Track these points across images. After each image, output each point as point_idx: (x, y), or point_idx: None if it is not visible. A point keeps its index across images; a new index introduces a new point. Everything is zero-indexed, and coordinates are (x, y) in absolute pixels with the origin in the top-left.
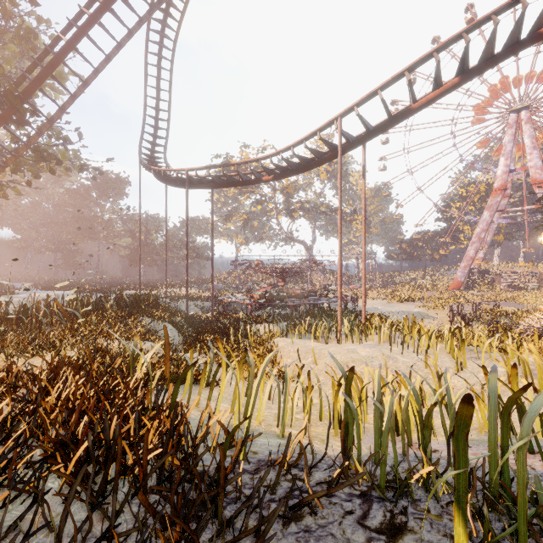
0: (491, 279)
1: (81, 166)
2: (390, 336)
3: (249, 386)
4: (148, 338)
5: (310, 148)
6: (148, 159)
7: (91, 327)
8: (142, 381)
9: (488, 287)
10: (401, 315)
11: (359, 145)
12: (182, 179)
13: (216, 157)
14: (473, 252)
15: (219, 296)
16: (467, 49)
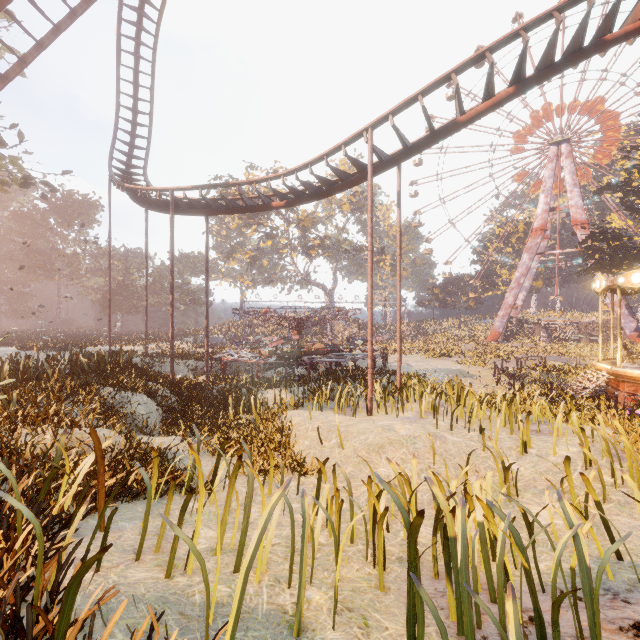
0: (531, 329)
1: (24, 179)
2: (436, 408)
3: (245, 515)
4: (103, 424)
5: (333, 167)
6: (121, 175)
7: (9, 411)
8: (74, 505)
9: (528, 338)
10: (439, 373)
11: (394, 165)
12: (166, 201)
13: (215, 179)
14: (512, 299)
15: (217, 353)
16: (525, 51)
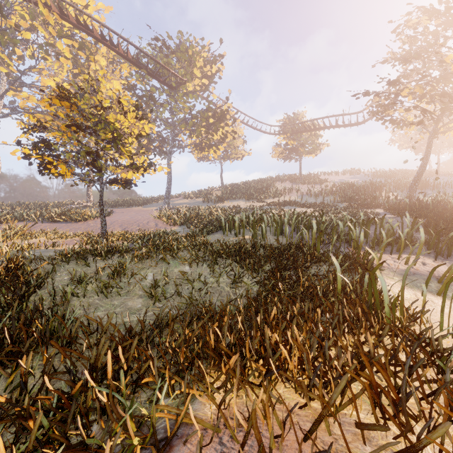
0: None
1: None
2: None
3: None
4: None
5: None
6: None
7: None
8: None
9: None
10: None
11: None
12: None
13: None
14: None
15: None
16: None
